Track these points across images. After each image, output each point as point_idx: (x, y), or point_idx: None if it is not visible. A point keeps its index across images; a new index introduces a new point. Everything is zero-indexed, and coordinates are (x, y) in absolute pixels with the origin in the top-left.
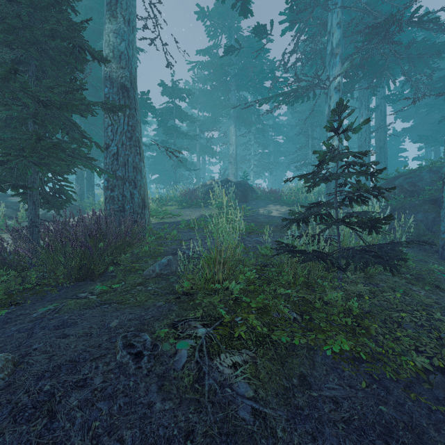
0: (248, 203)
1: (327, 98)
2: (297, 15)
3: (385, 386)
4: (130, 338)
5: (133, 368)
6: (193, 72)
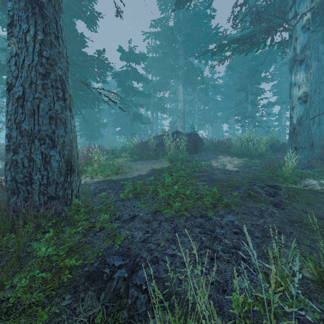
0: (198, 154)
1: (292, 40)
2: None
3: None
4: None
5: None
6: (148, 43)
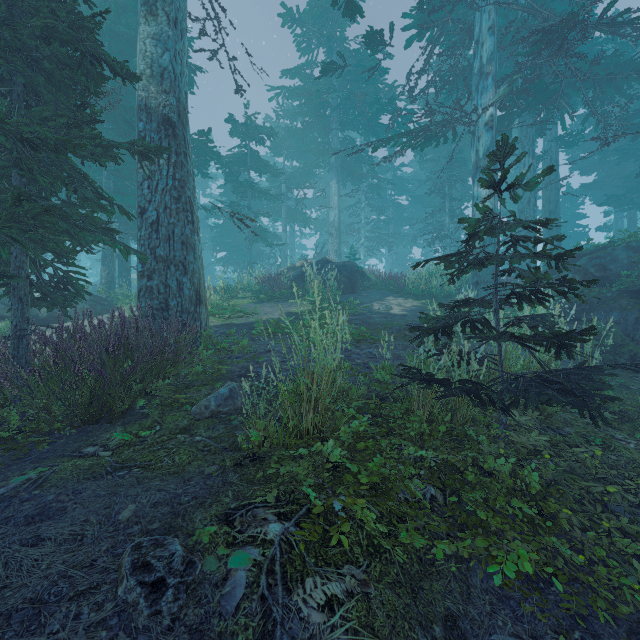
0: (357, 294)
1: (474, 139)
2: (429, 18)
3: (595, 634)
4: (146, 549)
5: (144, 615)
6: (277, 103)
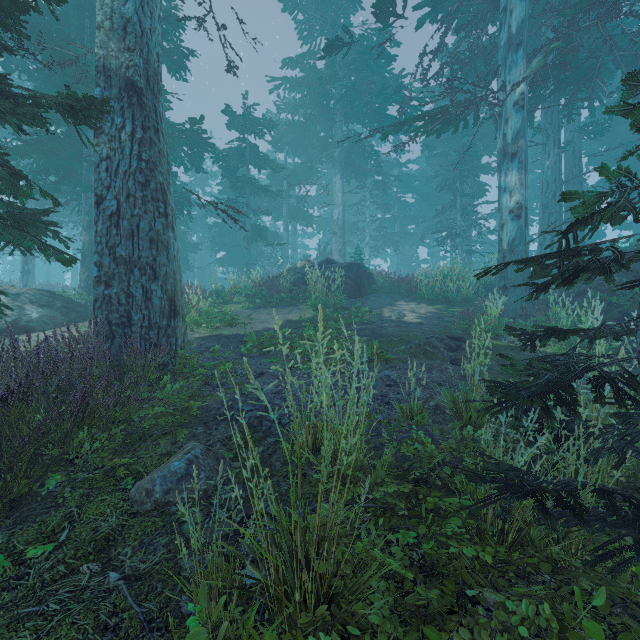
0: (364, 298)
1: (501, 121)
2: None
3: None
4: None
5: None
6: (278, 96)
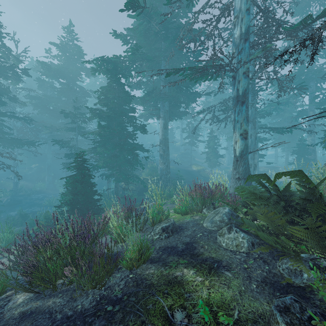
0: None
1: None
2: None
3: None
4: None
5: None
6: None
